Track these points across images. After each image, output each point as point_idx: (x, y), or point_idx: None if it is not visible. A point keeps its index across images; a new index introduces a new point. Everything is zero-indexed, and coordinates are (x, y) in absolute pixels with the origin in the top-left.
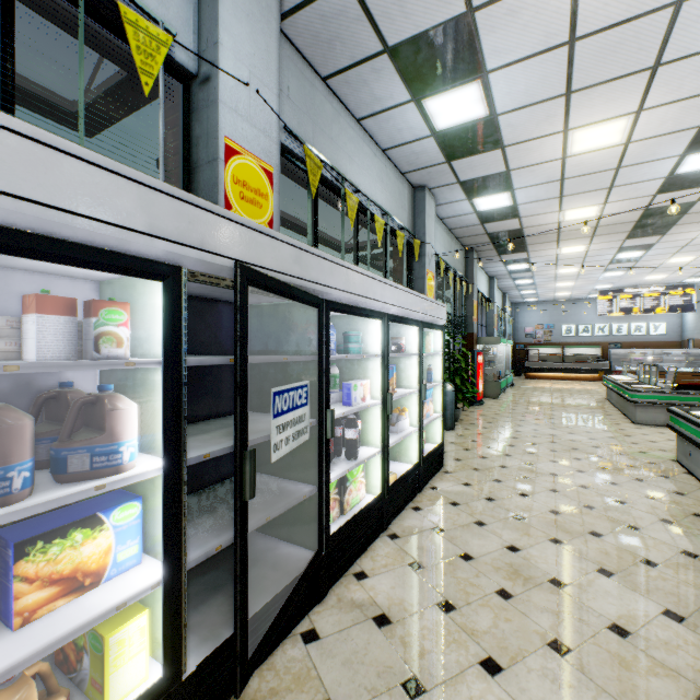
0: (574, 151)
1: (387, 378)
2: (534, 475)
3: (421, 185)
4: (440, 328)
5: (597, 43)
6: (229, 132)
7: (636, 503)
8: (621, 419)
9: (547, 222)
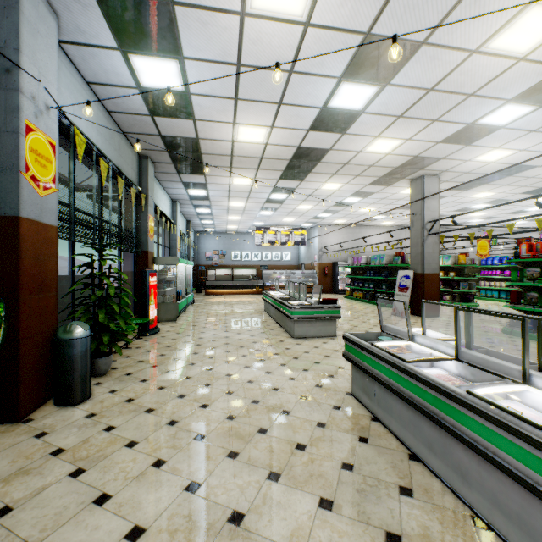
0: (255, 5)
1: None
2: None
3: None
4: None
5: None
6: None
7: None
8: (283, 333)
9: (222, 137)
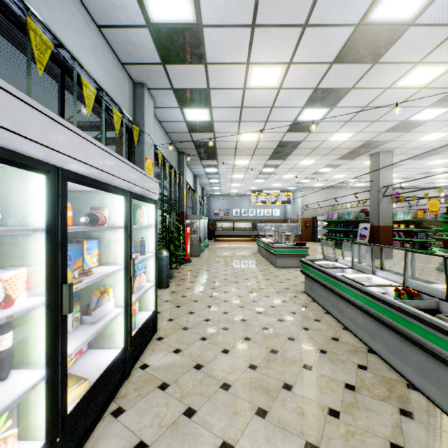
0: (251, 85)
1: (63, 263)
2: (230, 324)
3: (141, 82)
4: (153, 202)
5: None
6: None
7: (300, 337)
8: (269, 265)
9: (230, 140)
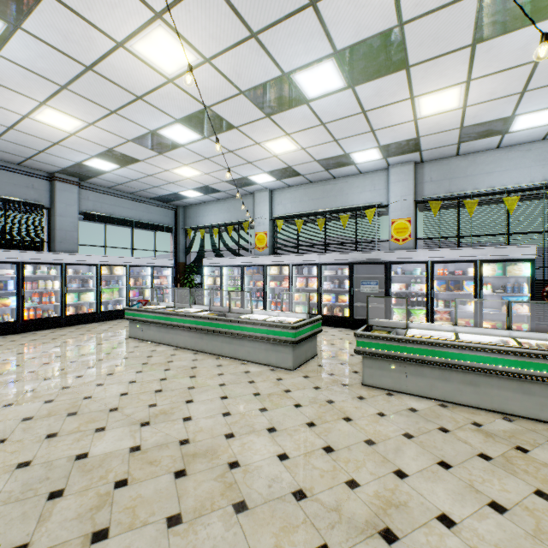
0: None
1: (431, 284)
2: None
3: None
4: (522, 261)
5: (539, 81)
6: (392, 218)
7: None
8: None
9: None
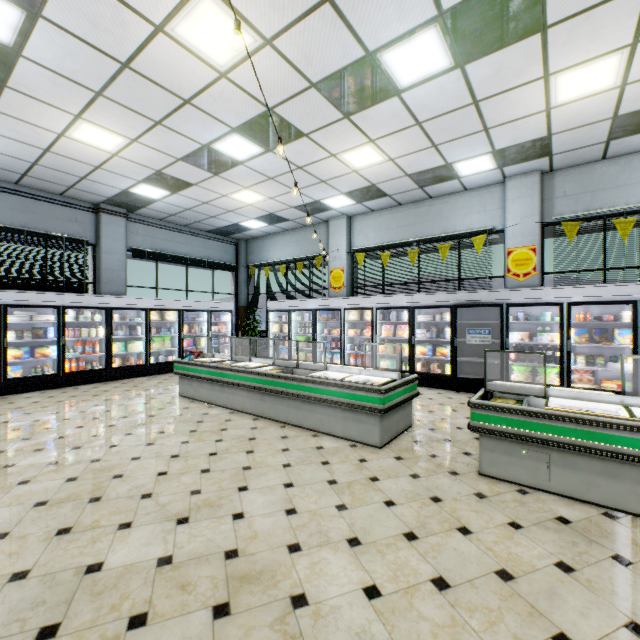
0: None
1: (567, 333)
2: None
3: None
4: None
5: None
6: (509, 246)
7: None
8: None
9: None
